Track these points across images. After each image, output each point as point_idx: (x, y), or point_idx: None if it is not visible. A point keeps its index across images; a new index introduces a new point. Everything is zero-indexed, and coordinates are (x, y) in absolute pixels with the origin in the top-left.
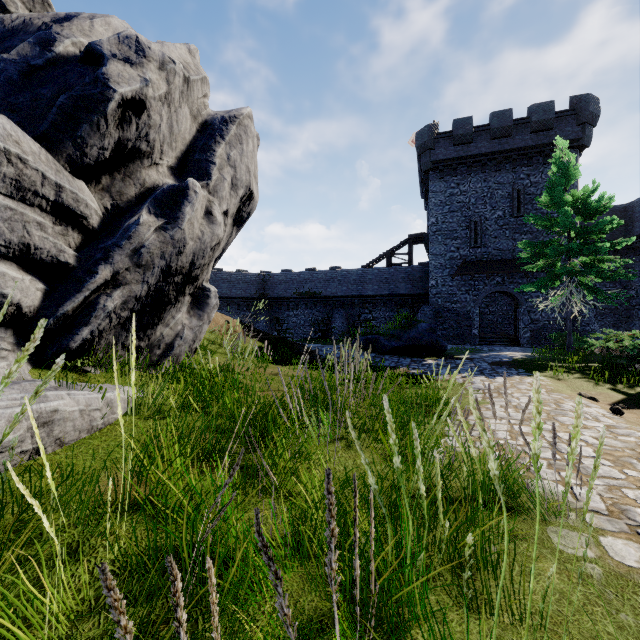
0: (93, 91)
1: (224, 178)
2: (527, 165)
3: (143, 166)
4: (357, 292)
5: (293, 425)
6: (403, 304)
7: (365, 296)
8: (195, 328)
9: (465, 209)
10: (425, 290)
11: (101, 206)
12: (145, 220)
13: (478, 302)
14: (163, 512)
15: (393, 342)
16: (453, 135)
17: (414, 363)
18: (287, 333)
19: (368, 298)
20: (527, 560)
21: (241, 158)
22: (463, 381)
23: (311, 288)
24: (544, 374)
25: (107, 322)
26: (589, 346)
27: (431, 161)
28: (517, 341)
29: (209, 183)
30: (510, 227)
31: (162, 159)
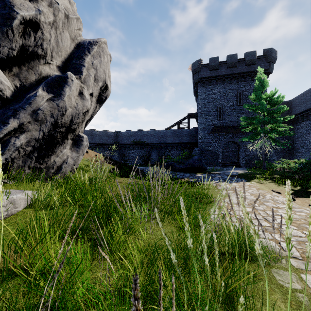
0: (3, 12)
1: (90, 75)
2: (244, 81)
3: (40, 63)
4: (163, 141)
5: (126, 212)
6: (185, 147)
7: (167, 143)
8: (74, 157)
9: (215, 101)
10: (196, 140)
11: (13, 85)
12: (40, 94)
13: (221, 146)
14: (34, 276)
15: (181, 165)
16: (209, 65)
17: (191, 176)
18: (128, 161)
19: (168, 144)
20: (265, 294)
21: (100, 65)
22: (216, 185)
23: (140, 139)
24: (254, 181)
25: (16, 153)
26: (274, 167)
27: (199, 78)
28: (239, 165)
29: (81, 76)
30: (236, 110)
31: (52, 61)
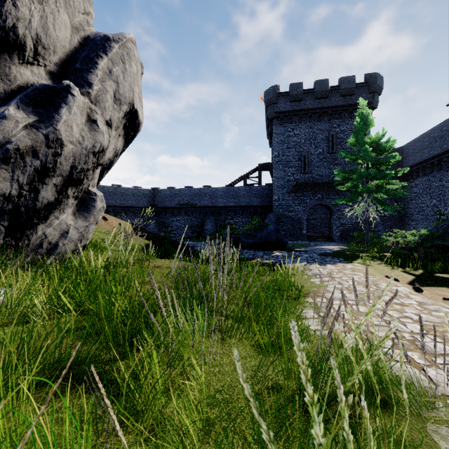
0: None
1: (106, 90)
2: (338, 118)
3: (13, 62)
4: (223, 204)
5: (167, 325)
6: (255, 212)
7: (228, 207)
8: (81, 228)
9: (297, 147)
10: (270, 203)
11: None
12: (11, 115)
13: (306, 211)
14: None
15: (250, 239)
16: (290, 94)
17: (266, 255)
18: (171, 233)
19: (231, 208)
20: None
21: (124, 76)
22: (303, 268)
23: (189, 200)
24: (357, 261)
25: None
26: (384, 241)
27: (275, 112)
28: (331, 238)
29: (90, 92)
30: (327, 160)
31: (37, 60)
